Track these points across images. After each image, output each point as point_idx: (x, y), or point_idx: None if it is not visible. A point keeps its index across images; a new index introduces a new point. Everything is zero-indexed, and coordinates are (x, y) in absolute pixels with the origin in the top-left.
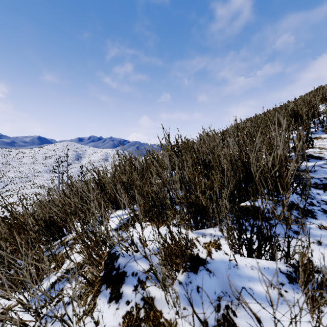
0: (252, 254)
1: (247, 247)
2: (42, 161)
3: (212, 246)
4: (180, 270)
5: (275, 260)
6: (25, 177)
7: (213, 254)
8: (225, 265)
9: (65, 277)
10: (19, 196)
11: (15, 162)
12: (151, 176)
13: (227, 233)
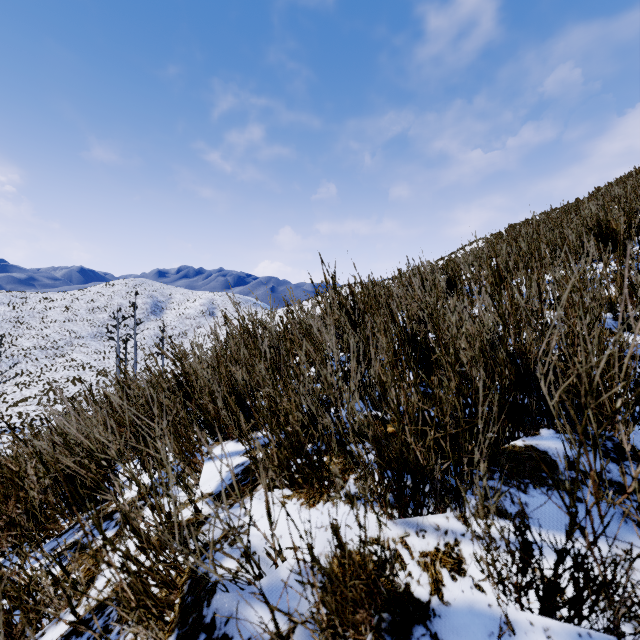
0: (554, 611)
1: (543, 596)
2: (87, 316)
3: (443, 562)
4: (366, 639)
5: (618, 635)
6: (53, 347)
7: (447, 589)
8: (479, 625)
9: (91, 626)
10: (42, 386)
11: (34, 319)
12: (296, 368)
13: (486, 551)
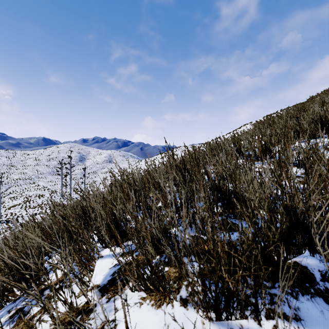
0: None
1: None
2: (46, 162)
3: None
4: None
5: None
6: (29, 178)
7: None
8: None
9: None
10: (23, 199)
11: (19, 164)
12: (151, 204)
13: None
